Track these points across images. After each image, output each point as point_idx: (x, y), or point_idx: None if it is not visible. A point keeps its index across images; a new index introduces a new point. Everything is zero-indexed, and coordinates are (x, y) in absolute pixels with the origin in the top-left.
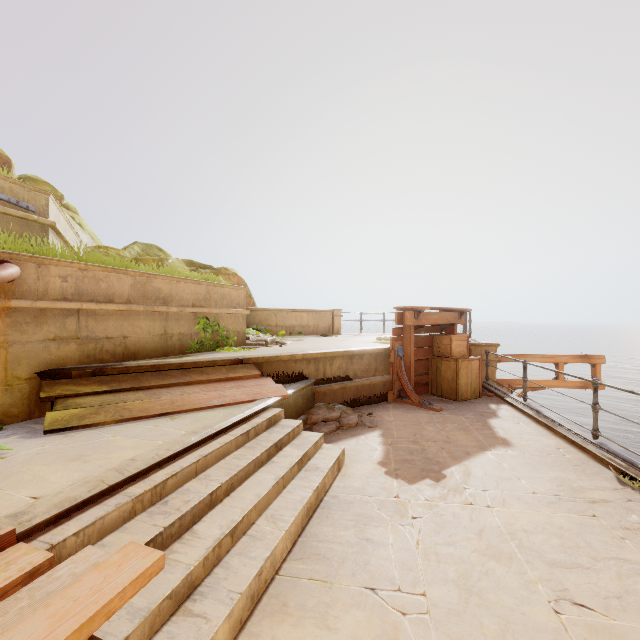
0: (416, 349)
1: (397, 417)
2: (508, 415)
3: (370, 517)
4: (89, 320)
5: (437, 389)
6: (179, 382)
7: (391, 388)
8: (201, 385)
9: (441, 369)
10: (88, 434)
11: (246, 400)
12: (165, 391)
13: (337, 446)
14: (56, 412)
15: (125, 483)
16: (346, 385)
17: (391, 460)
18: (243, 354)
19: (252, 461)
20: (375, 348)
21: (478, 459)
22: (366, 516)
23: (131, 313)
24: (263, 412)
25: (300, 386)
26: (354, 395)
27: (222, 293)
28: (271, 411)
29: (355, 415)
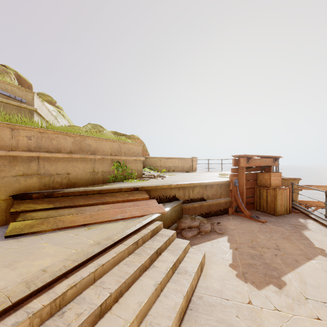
0: (246, 181)
1: (236, 226)
2: (316, 228)
3: (231, 325)
4: (45, 163)
5: (260, 207)
6: (97, 202)
7: (230, 205)
8: (111, 204)
9: (263, 194)
10: (31, 239)
11: (138, 215)
12: (88, 208)
13: (199, 251)
14: (16, 222)
15: (31, 296)
16: (202, 204)
17: (239, 263)
18: (139, 184)
19: (138, 268)
20: (220, 181)
21: (307, 267)
22: (227, 323)
23: (72, 159)
24: (149, 224)
25: (174, 205)
26: (207, 210)
27: (128, 147)
28: (154, 224)
29: (209, 224)
